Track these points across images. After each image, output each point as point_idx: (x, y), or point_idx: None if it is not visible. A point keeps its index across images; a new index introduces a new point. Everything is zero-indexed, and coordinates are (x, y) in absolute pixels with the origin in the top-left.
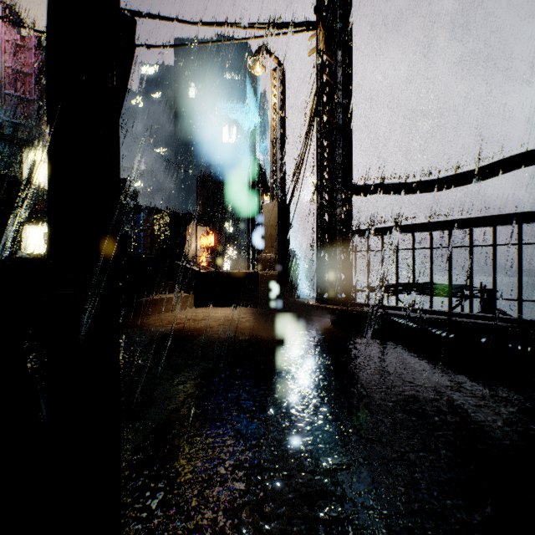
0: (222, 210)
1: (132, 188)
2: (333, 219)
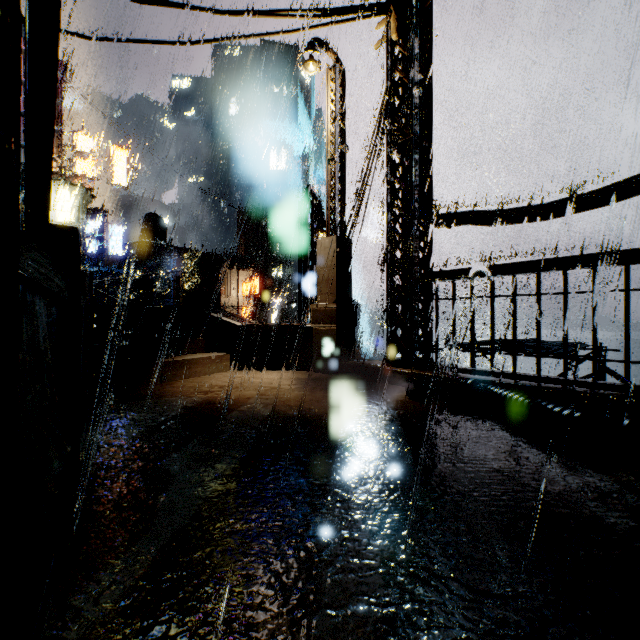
0: (269, 251)
1: (161, 225)
2: (408, 257)
